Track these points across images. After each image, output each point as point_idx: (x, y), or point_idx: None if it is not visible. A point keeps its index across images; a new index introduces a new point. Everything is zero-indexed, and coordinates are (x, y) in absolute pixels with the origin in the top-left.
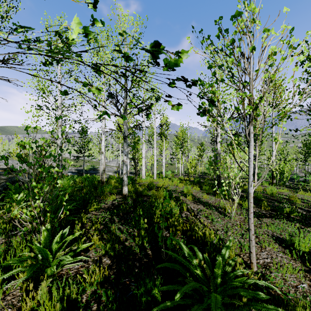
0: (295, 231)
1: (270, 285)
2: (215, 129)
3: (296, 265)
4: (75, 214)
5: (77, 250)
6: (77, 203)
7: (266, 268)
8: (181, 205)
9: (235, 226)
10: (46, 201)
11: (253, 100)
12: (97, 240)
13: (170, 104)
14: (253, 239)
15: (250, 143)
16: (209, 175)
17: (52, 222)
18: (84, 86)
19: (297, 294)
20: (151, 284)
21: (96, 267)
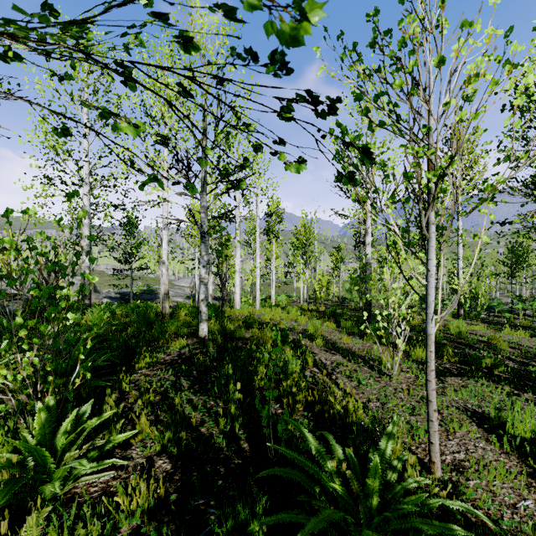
0: (506, 400)
1: (472, 509)
2: (362, 220)
3: (511, 463)
4: (109, 375)
5: (107, 445)
6: (115, 354)
7: (458, 472)
8: (303, 355)
9: (399, 392)
10: (48, 353)
11: (436, 163)
12: (147, 425)
13: (283, 160)
14: (435, 419)
15: (431, 243)
16: (350, 302)
17: (63, 392)
18: (103, 117)
19: (516, 520)
20: (246, 512)
21: (142, 480)
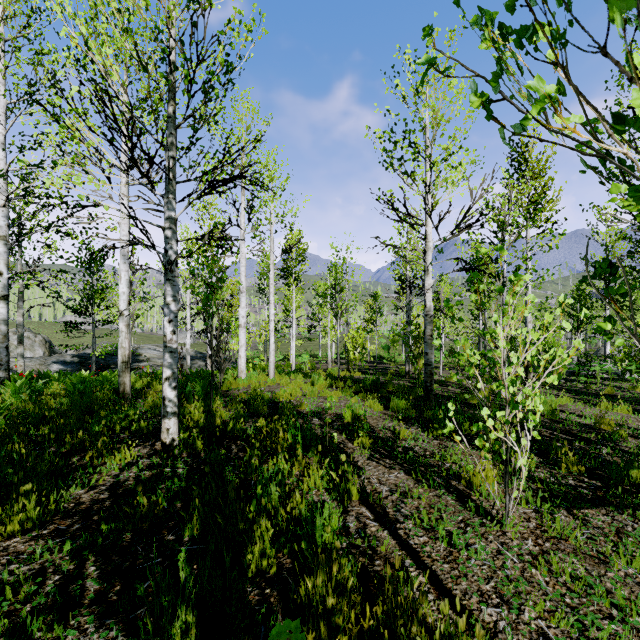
0: None
1: None
2: (423, 253)
3: None
4: None
5: None
6: None
7: None
8: (343, 482)
9: (531, 566)
10: None
11: None
12: None
13: None
14: None
15: None
16: (388, 362)
17: None
18: None
19: None
20: None
21: None
